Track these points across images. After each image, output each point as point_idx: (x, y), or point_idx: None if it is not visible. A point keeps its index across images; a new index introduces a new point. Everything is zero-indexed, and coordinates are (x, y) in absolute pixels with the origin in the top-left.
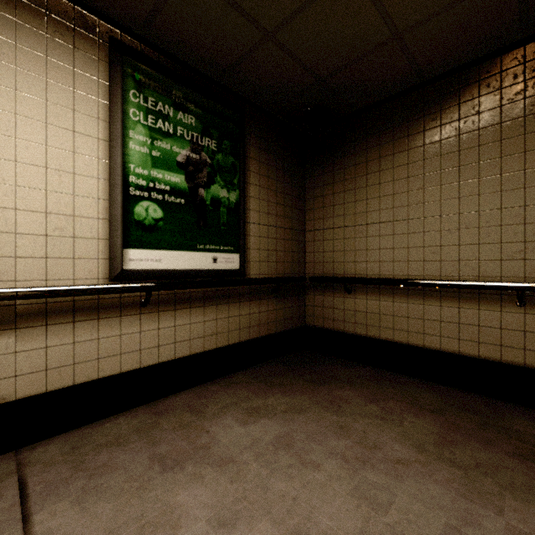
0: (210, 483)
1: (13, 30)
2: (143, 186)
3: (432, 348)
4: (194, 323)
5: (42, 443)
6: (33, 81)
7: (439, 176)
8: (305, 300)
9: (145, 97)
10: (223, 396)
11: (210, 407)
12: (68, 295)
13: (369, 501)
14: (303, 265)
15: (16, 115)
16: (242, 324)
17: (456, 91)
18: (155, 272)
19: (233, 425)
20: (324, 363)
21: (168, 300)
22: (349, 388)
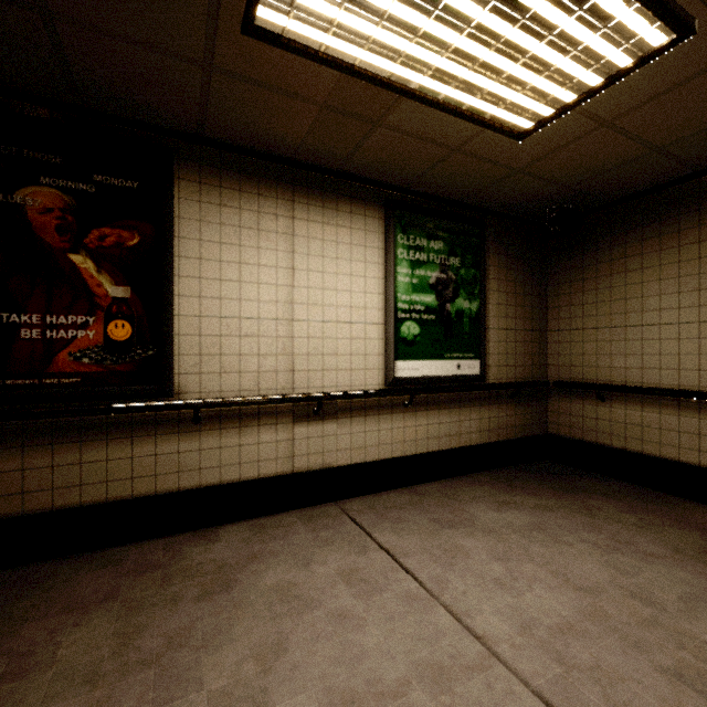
0: (481, 539)
1: (335, 218)
2: (406, 310)
3: None
4: (441, 423)
5: (346, 501)
6: (344, 248)
7: None
8: (547, 406)
9: (407, 237)
10: (470, 490)
11: (461, 496)
12: (367, 397)
13: (617, 570)
14: (544, 368)
15: (337, 275)
16: (481, 427)
17: None
18: (414, 379)
19: (487, 510)
20: (572, 475)
21: (422, 402)
22: (602, 499)
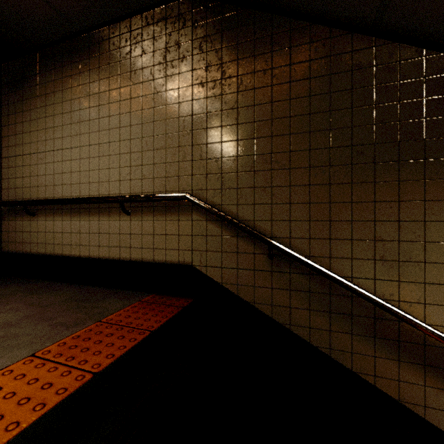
0: None
1: None
2: None
3: (85, 256)
4: None
5: None
6: None
7: (88, 112)
8: (2, 226)
9: None
10: None
11: None
12: None
13: None
14: None
15: None
16: None
17: (98, 44)
18: None
19: None
20: (4, 284)
21: None
22: None
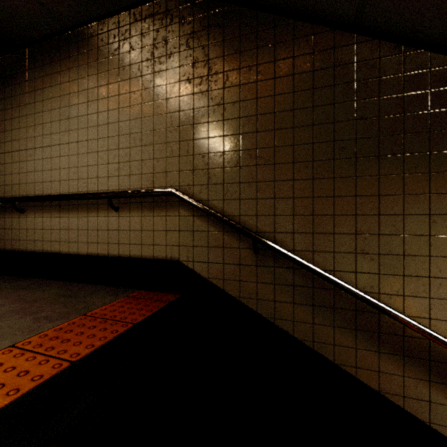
0: None
1: None
2: None
3: (74, 253)
4: None
5: None
6: None
7: (77, 109)
8: None
9: None
10: None
11: None
12: None
13: None
14: None
15: None
16: None
17: (86, 40)
18: None
19: None
20: None
21: None
22: None
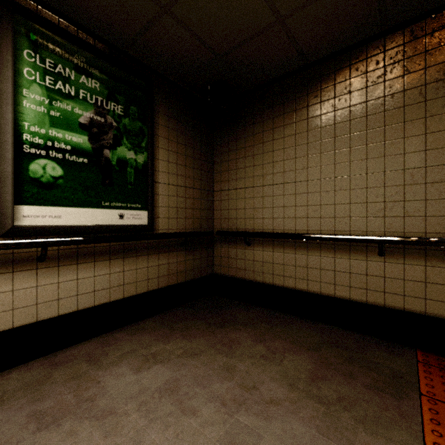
0: (82, 440)
1: None
2: (40, 145)
3: (314, 292)
4: (99, 275)
5: None
6: None
7: (319, 145)
8: (214, 251)
9: (42, 58)
10: (126, 343)
11: (109, 355)
12: None
13: None
14: (211, 221)
15: None
16: (150, 275)
17: (333, 73)
18: (53, 228)
19: (127, 373)
20: (228, 306)
21: (70, 255)
22: (244, 329)
